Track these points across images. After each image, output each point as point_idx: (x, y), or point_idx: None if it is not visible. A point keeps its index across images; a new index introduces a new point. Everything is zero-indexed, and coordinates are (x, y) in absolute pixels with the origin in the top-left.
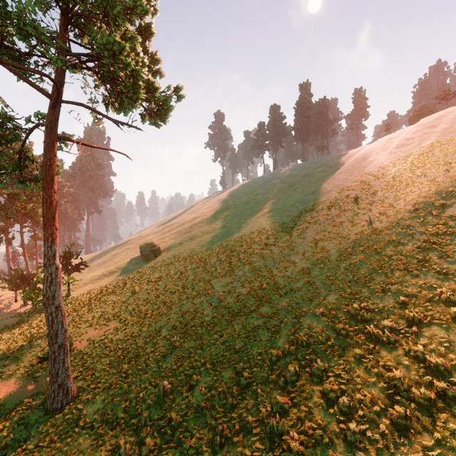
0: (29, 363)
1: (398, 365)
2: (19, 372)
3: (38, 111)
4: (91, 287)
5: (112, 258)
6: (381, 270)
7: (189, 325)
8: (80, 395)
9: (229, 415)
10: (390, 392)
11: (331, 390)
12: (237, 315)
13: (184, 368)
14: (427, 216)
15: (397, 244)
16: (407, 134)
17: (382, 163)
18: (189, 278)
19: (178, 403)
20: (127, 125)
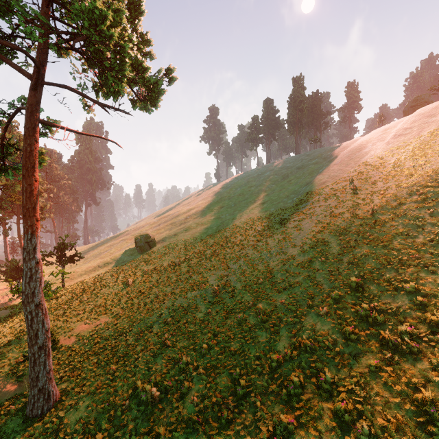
0: (14, 361)
1: (426, 383)
2: (3, 371)
3: (22, 95)
4: (86, 278)
5: (108, 249)
6: (390, 265)
7: (182, 322)
8: (63, 400)
9: (224, 432)
10: (421, 419)
11: (345, 410)
12: (232, 312)
13: (175, 371)
14: (437, 207)
15: (406, 237)
16: (404, 124)
17: (379, 153)
18: (183, 271)
19: (167, 414)
20: (115, 108)
